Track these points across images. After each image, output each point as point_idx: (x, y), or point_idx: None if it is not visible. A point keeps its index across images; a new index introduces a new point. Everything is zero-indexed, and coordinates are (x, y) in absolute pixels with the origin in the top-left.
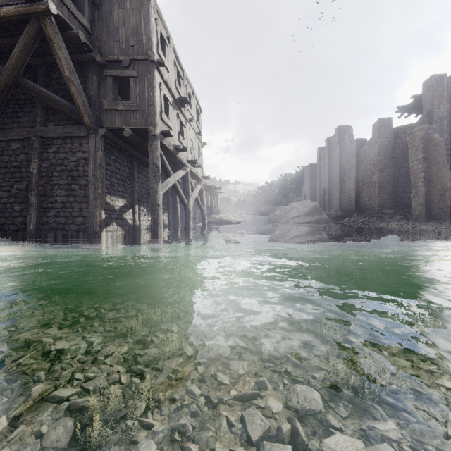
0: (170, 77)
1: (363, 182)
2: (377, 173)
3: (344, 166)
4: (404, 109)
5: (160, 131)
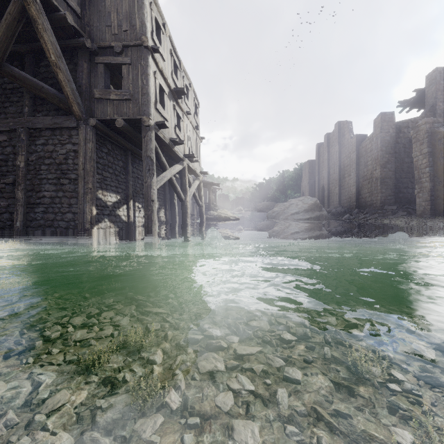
0: (166, 67)
1: (363, 178)
2: (379, 169)
3: (343, 162)
4: (406, 104)
5: (154, 122)
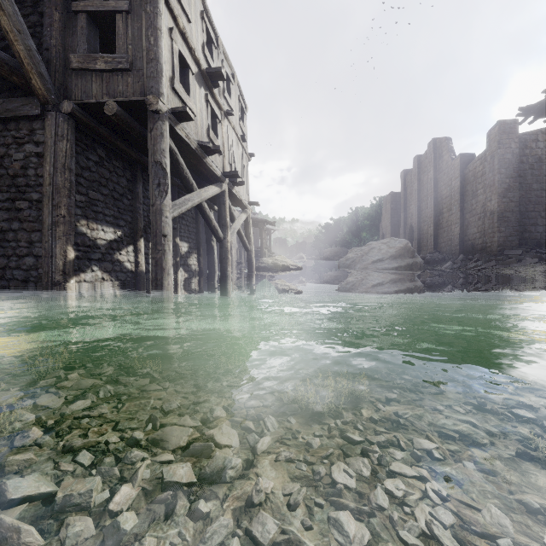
0: (192, 33)
1: (471, 213)
2: (495, 199)
3: (441, 193)
4: (530, 111)
5: (169, 108)
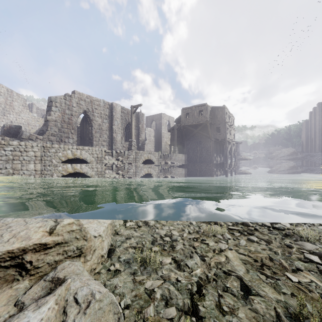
0: (228, 121)
1: None
2: None
3: (321, 126)
4: None
5: (227, 138)
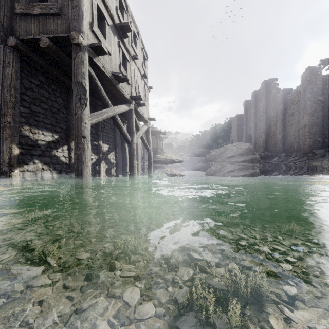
0: None
1: (290, 126)
2: (307, 117)
3: (270, 114)
4: (327, 62)
5: (88, 43)
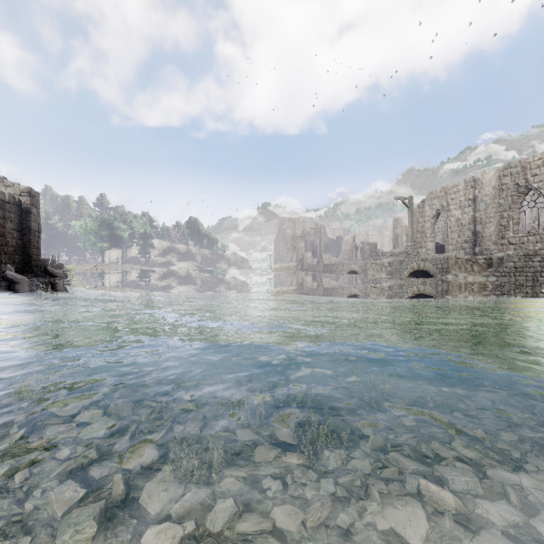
0: None
1: None
2: None
3: None
4: None
5: None
